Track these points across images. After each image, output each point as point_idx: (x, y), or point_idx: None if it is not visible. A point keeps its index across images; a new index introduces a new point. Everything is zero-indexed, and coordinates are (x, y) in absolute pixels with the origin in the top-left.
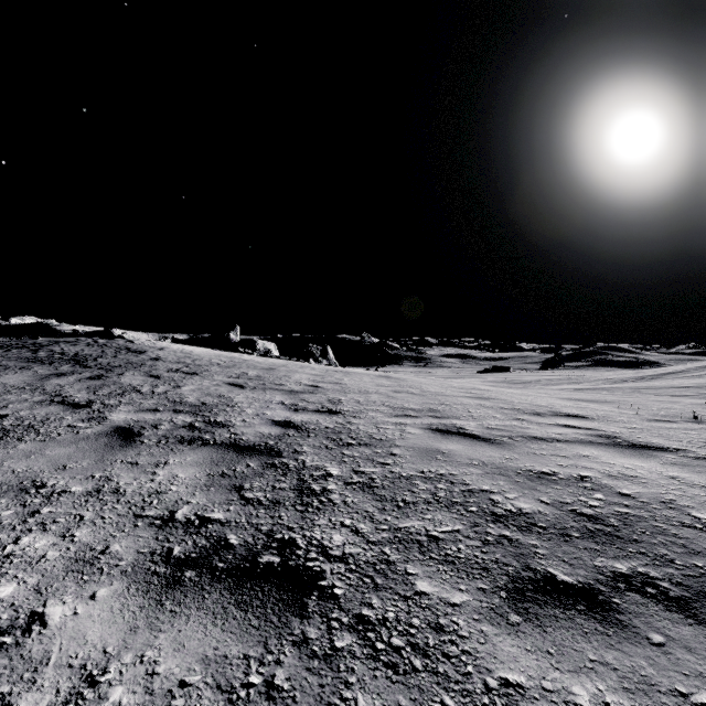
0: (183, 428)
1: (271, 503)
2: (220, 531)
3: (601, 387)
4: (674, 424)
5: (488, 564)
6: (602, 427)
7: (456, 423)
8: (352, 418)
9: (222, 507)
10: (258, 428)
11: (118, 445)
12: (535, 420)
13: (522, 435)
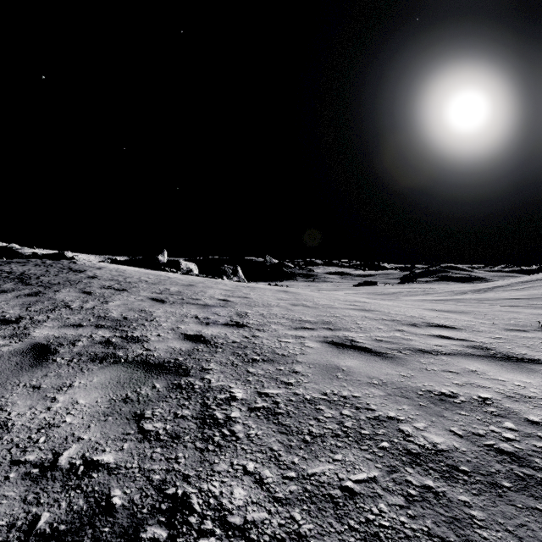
0: (99, 344)
1: (170, 438)
2: (104, 482)
3: (452, 299)
4: (528, 333)
5: (420, 538)
6: (472, 337)
7: (347, 335)
8: (257, 331)
9: (115, 445)
10: (171, 343)
11: (28, 364)
12: (414, 331)
13: (408, 347)
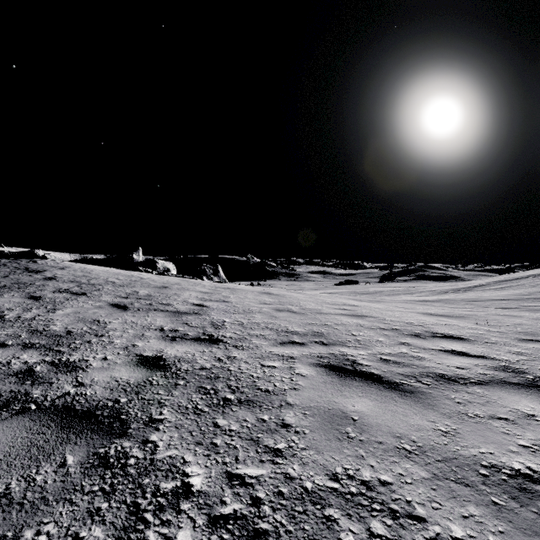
0: (13, 377)
1: None
2: None
3: (439, 299)
4: None
5: None
6: (491, 353)
7: (345, 352)
8: (234, 349)
9: None
10: (117, 371)
11: None
12: (420, 345)
13: (425, 372)
